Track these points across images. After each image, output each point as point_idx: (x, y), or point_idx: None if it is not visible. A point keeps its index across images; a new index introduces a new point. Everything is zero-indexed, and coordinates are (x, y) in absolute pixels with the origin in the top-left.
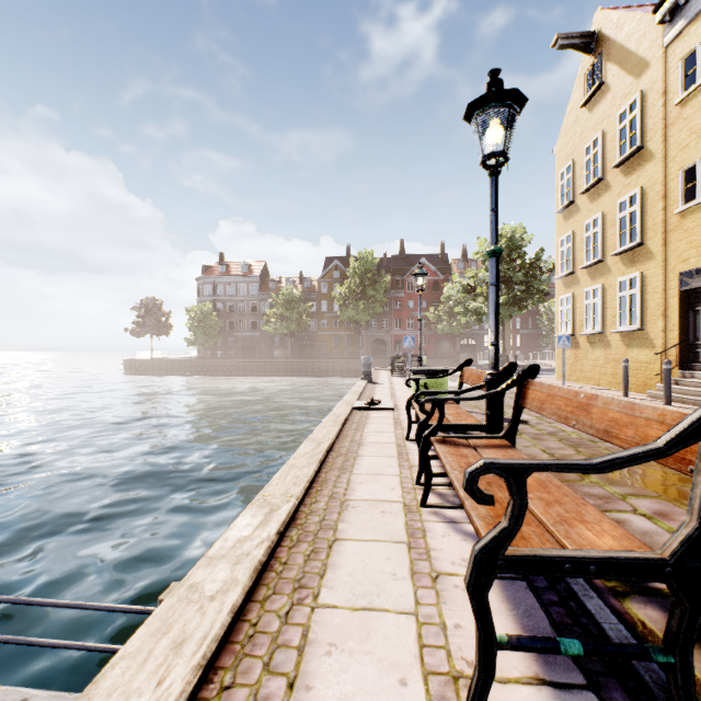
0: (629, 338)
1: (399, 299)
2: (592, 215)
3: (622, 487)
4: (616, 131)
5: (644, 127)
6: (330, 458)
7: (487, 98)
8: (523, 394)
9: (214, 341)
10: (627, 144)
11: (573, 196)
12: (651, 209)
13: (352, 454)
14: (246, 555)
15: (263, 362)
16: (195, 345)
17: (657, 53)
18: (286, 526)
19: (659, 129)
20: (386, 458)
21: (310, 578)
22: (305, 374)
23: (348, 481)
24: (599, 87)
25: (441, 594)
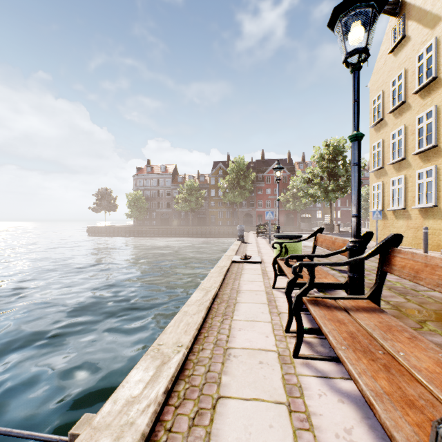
0: (425, 213)
1: (261, 188)
2: (396, 127)
3: None
4: (415, 68)
5: (438, 63)
6: (215, 304)
7: None
8: (387, 261)
9: (143, 215)
10: (424, 76)
11: (382, 115)
12: None
13: (232, 300)
14: (130, 425)
15: (174, 228)
16: (131, 217)
17: None
18: (174, 380)
19: None
20: (258, 305)
21: None
22: (200, 236)
23: (230, 327)
24: (402, 38)
25: None
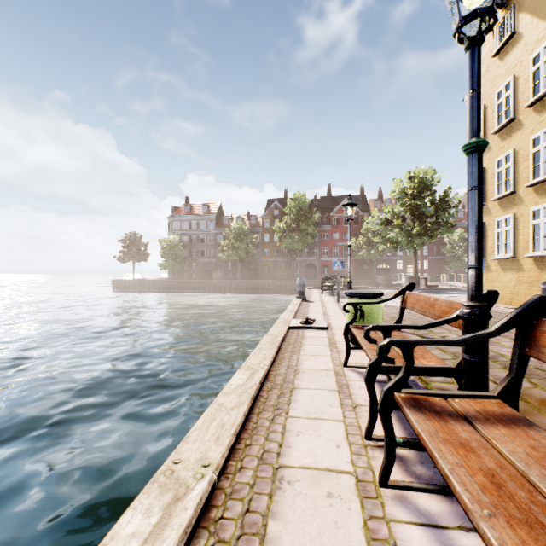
0: (543, 262)
1: (326, 232)
2: (503, 152)
3: None
4: (528, 74)
5: None
6: (264, 391)
7: None
8: (532, 339)
9: (180, 265)
10: (541, 84)
11: (484, 137)
12: None
13: (288, 384)
14: None
15: (218, 282)
16: (166, 269)
17: None
18: (191, 531)
19: None
20: (325, 392)
21: None
22: (251, 291)
23: (283, 429)
24: (511, 36)
25: None
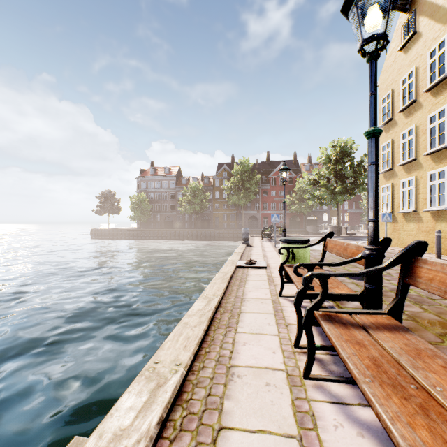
0: (438, 215)
1: (266, 190)
2: (407, 127)
3: None
4: (427, 65)
5: None
6: (218, 314)
7: None
8: (411, 272)
9: (147, 217)
10: (436, 73)
11: (392, 115)
12: None
13: (236, 309)
14: None
15: (178, 231)
16: (135, 220)
17: None
18: (170, 407)
19: None
20: (264, 315)
21: None
22: (204, 238)
23: (233, 341)
24: (413, 34)
25: None
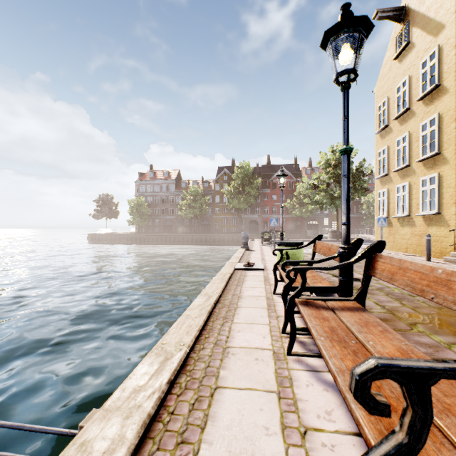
0: (429, 220)
1: (266, 194)
2: (401, 134)
3: (445, 337)
4: (419, 75)
5: (441, 71)
6: (216, 308)
7: (341, 24)
8: (371, 265)
9: (145, 222)
10: (427, 83)
11: (387, 122)
12: (446, 128)
13: (233, 305)
14: (138, 408)
15: (177, 235)
16: (134, 224)
17: (451, 17)
18: (177, 373)
19: (452, 72)
20: (258, 309)
21: (192, 431)
22: (204, 243)
23: (230, 329)
24: (407, 45)
25: (311, 454)
